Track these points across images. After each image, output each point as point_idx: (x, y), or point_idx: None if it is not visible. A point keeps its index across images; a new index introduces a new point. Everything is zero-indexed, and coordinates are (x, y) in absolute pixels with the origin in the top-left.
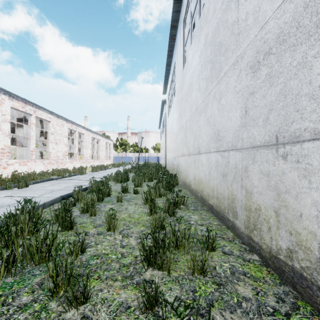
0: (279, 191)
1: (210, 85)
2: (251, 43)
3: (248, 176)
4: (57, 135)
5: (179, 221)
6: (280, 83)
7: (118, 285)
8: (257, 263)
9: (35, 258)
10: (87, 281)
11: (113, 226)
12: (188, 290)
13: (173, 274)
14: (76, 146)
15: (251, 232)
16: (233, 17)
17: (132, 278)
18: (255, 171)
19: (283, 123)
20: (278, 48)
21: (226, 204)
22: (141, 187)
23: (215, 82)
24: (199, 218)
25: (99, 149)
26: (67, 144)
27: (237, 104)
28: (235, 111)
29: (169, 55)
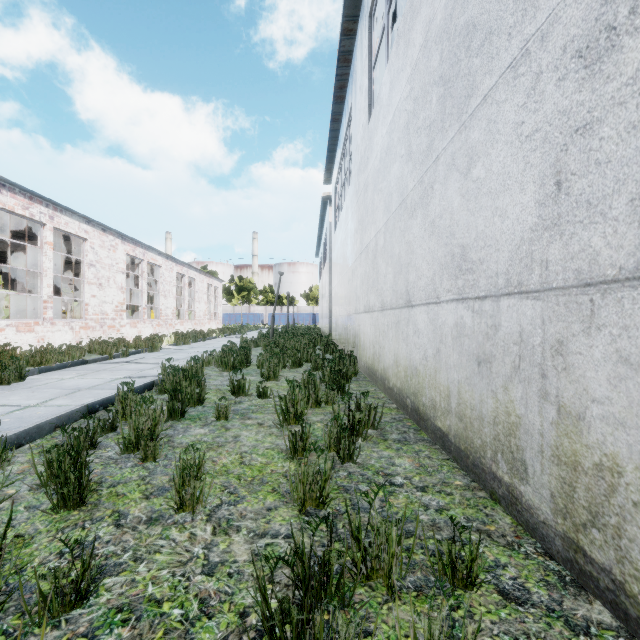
0: None
1: (438, 138)
2: None
3: (569, 367)
4: (103, 269)
5: (370, 500)
6: None
7: None
8: (616, 639)
9: None
10: None
11: (191, 498)
12: None
13: None
14: (144, 291)
15: (581, 532)
16: None
17: None
18: (595, 354)
19: None
20: None
21: (489, 437)
22: (277, 380)
23: (455, 127)
24: (416, 467)
25: (194, 297)
26: (124, 287)
27: (527, 169)
28: (518, 189)
29: (338, 97)
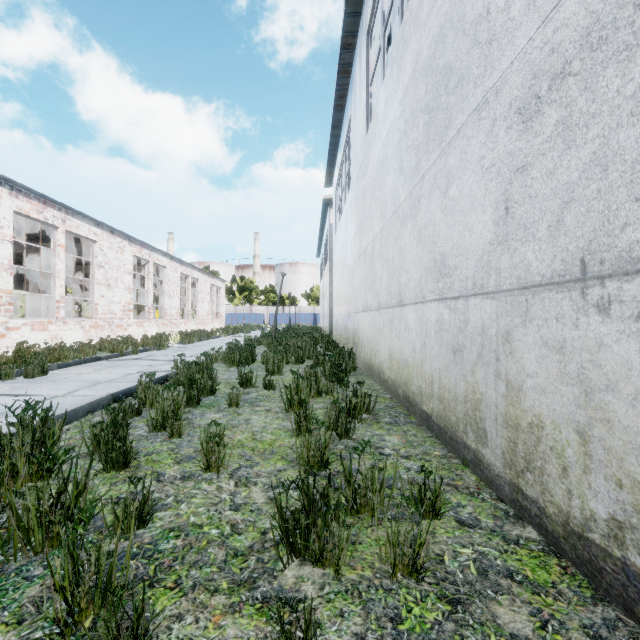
0: (590, 385)
1: (424, 159)
2: (520, 58)
3: (513, 351)
4: (111, 270)
5: (360, 452)
6: (592, 138)
7: (219, 605)
8: (536, 547)
9: (34, 538)
10: (143, 600)
11: (216, 461)
12: (382, 618)
13: (348, 576)
14: (150, 291)
15: (520, 476)
16: (477, 7)
17: (253, 586)
18: (529, 340)
19: (599, 231)
20: (586, 59)
21: (461, 413)
22: (281, 375)
23: (436, 151)
24: (402, 442)
25: (197, 298)
26: (131, 287)
27: (487, 194)
28: (481, 210)
29: (338, 105)
